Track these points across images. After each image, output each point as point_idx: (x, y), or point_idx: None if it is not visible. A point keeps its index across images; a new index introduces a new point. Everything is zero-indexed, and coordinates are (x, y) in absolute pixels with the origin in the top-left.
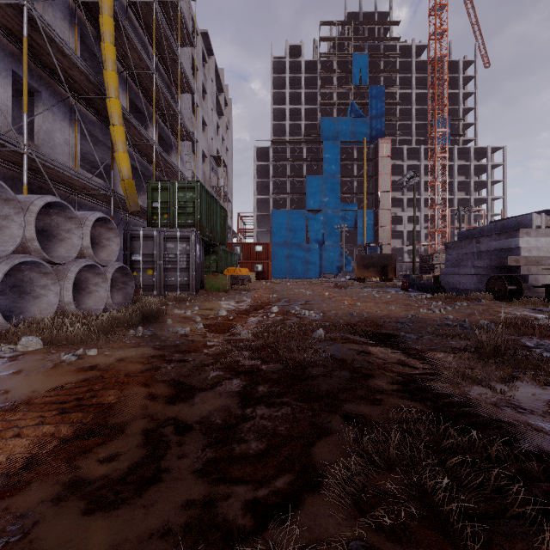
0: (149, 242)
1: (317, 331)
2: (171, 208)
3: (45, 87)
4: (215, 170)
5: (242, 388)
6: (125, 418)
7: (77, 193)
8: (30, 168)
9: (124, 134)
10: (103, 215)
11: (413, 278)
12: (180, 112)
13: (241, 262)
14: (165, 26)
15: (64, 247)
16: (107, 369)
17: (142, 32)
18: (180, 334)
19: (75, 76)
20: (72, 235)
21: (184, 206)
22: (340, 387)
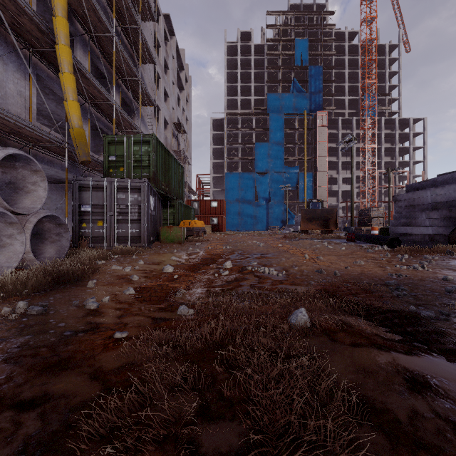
0: (99, 193)
1: (298, 314)
2: (127, 161)
3: None
4: (176, 136)
5: None
6: None
7: (32, 145)
8: None
9: (74, 82)
10: (19, 152)
11: (353, 230)
12: (143, 81)
13: (198, 216)
14: None
15: None
16: None
17: (105, 1)
18: (87, 311)
19: (25, 25)
20: None
21: (139, 159)
22: None
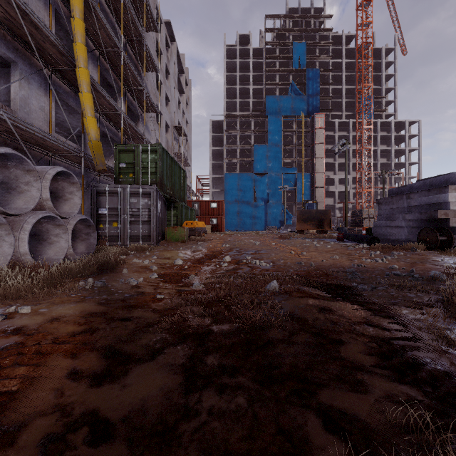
0: (114, 198)
1: (271, 283)
2: (136, 168)
3: (21, 58)
4: (177, 139)
5: (188, 360)
6: (26, 415)
7: (51, 154)
8: (5, 129)
9: (92, 100)
10: (64, 169)
11: (346, 230)
12: (147, 88)
13: (198, 217)
14: (132, 11)
15: (22, 199)
16: (34, 332)
17: (112, 16)
18: (132, 285)
19: (48, 49)
20: (31, 187)
21: (147, 166)
22: (307, 359)
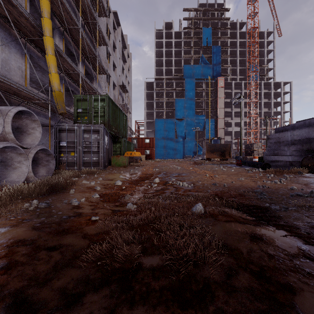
0: (71, 134)
1: (197, 206)
2: (89, 112)
3: (2, 29)
4: (121, 94)
5: None
6: None
7: (26, 102)
8: None
9: (55, 61)
10: (25, 109)
11: (241, 158)
12: (99, 57)
13: (136, 149)
14: (88, 0)
15: None
16: None
17: (74, 4)
18: (73, 206)
19: (23, 23)
20: None
21: (98, 111)
22: None
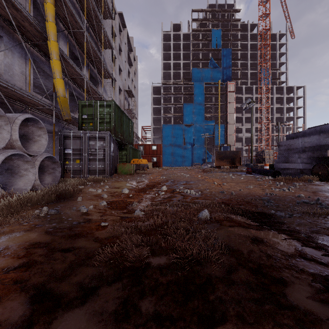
0: (77, 141)
1: (203, 212)
2: (94, 119)
3: (5, 33)
4: (127, 99)
5: (121, 305)
6: None
7: (30, 108)
8: None
9: (60, 66)
10: (32, 116)
11: (252, 165)
12: (104, 61)
13: (143, 156)
14: (93, 2)
15: None
16: None
17: (78, 6)
18: (82, 213)
19: (26, 27)
20: (2, 130)
21: (103, 117)
22: (253, 308)
